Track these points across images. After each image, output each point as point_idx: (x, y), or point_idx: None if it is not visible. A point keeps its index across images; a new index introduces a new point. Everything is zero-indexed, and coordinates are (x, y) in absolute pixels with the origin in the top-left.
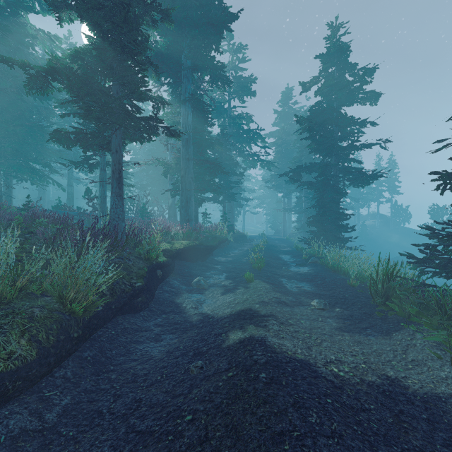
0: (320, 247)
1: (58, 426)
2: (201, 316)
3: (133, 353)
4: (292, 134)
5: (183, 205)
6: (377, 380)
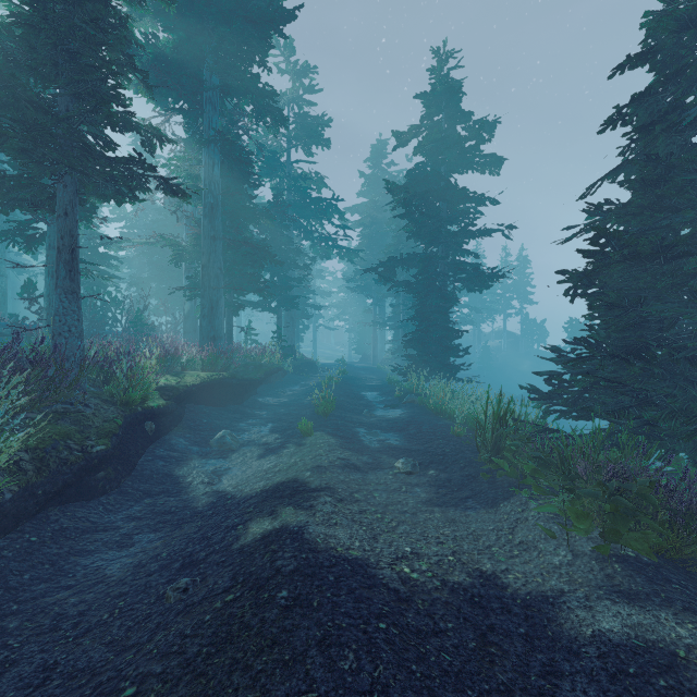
0: (421, 379)
1: None
2: (215, 497)
3: (68, 574)
4: (385, 210)
5: (205, 314)
6: (466, 579)
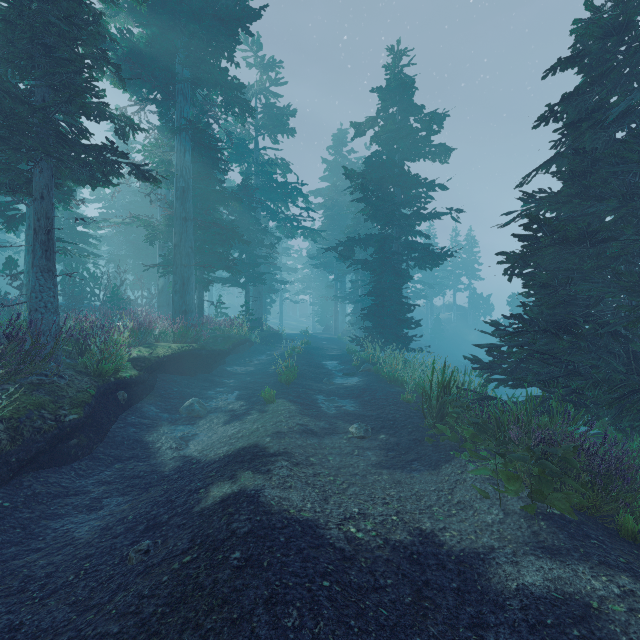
0: (376, 349)
1: None
2: (181, 462)
3: (38, 537)
4: (345, 194)
5: (177, 289)
6: (407, 538)
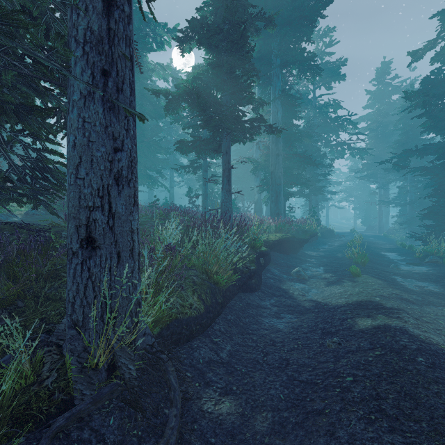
0: (442, 244)
1: (231, 363)
2: (312, 303)
3: (261, 324)
4: (393, 114)
5: (273, 200)
6: None
